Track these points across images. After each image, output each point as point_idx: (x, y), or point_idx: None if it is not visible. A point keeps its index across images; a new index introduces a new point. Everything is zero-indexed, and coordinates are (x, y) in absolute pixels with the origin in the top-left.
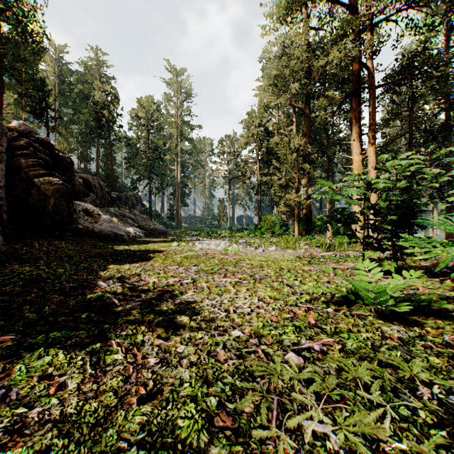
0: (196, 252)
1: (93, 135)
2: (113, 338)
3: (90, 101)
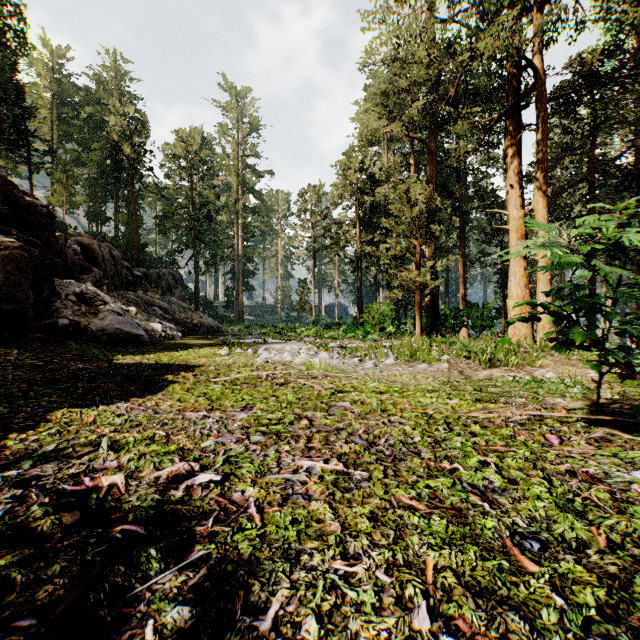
0: (256, 370)
1: (108, 181)
2: None
3: (105, 131)
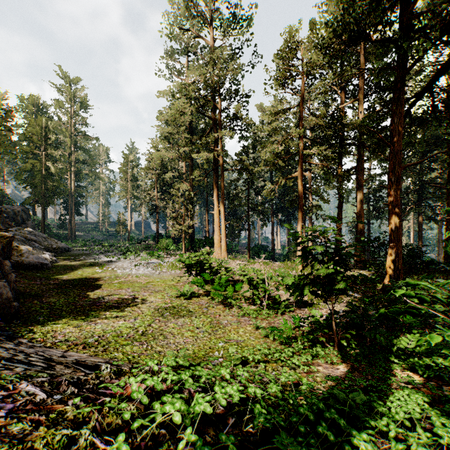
0: (122, 278)
1: None
2: (128, 310)
3: None
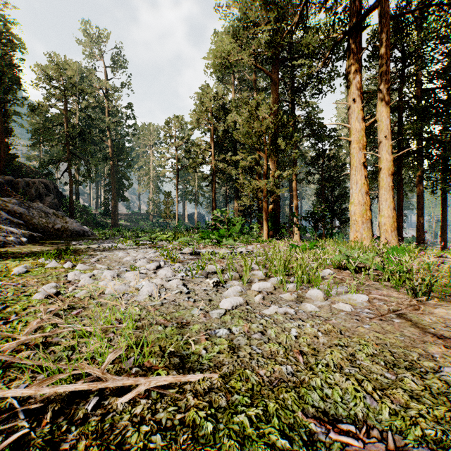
0: None
1: None
2: None
3: None
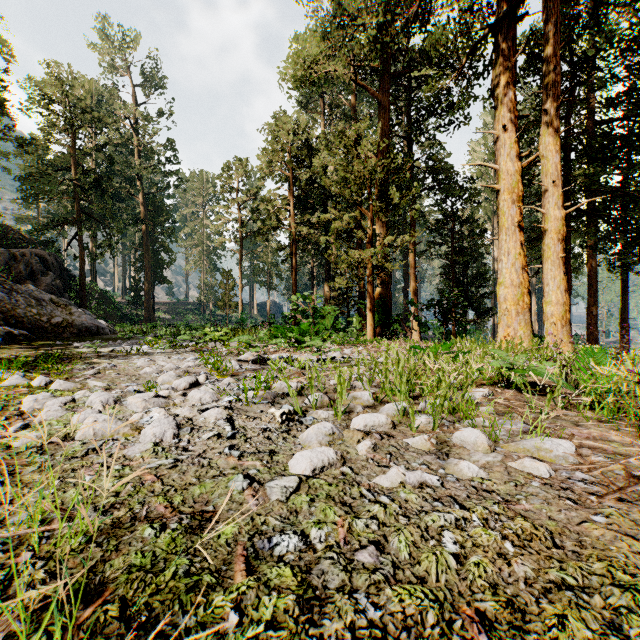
0: None
1: None
2: None
3: None
